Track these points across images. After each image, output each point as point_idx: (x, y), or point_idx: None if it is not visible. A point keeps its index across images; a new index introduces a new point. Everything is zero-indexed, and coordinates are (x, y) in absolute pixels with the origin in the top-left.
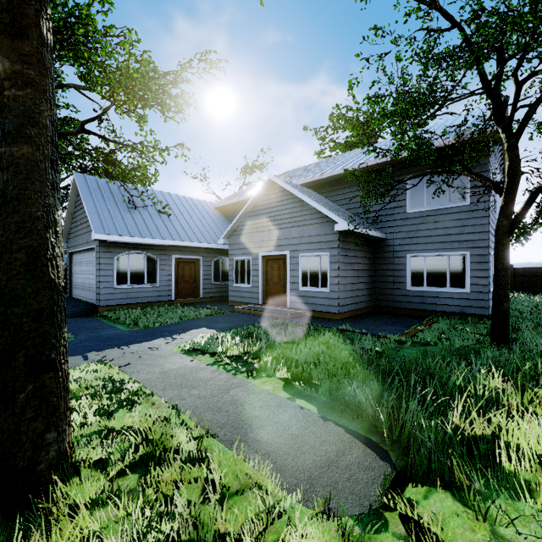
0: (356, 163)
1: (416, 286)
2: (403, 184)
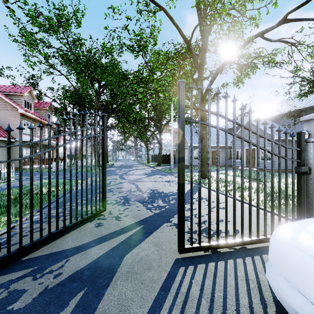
0: (291, 108)
1: None
2: None
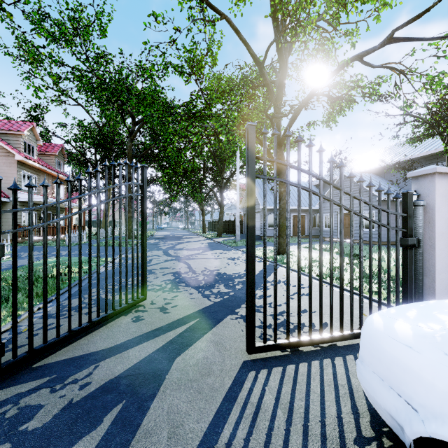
0: (401, 157)
1: None
2: None
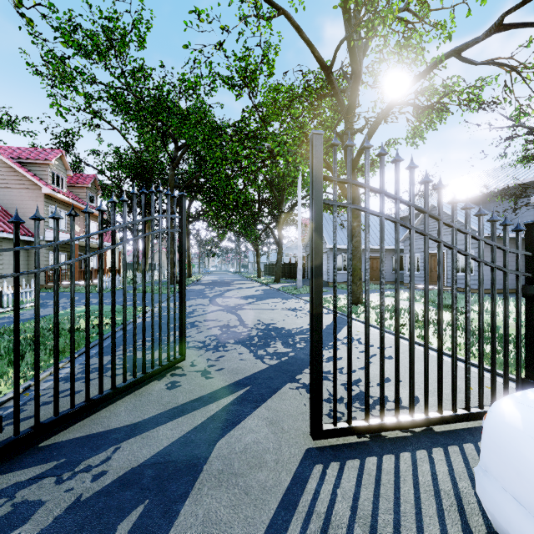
0: (509, 182)
1: None
2: None
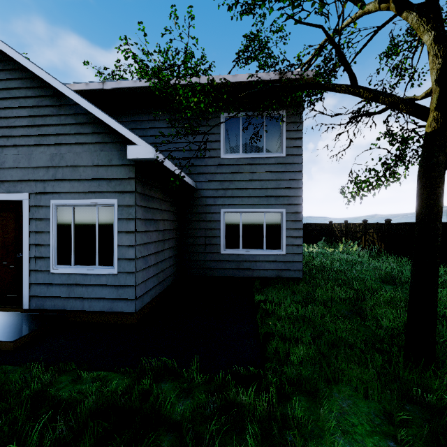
0: None
1: (231, 249)
2: (217, 121)
